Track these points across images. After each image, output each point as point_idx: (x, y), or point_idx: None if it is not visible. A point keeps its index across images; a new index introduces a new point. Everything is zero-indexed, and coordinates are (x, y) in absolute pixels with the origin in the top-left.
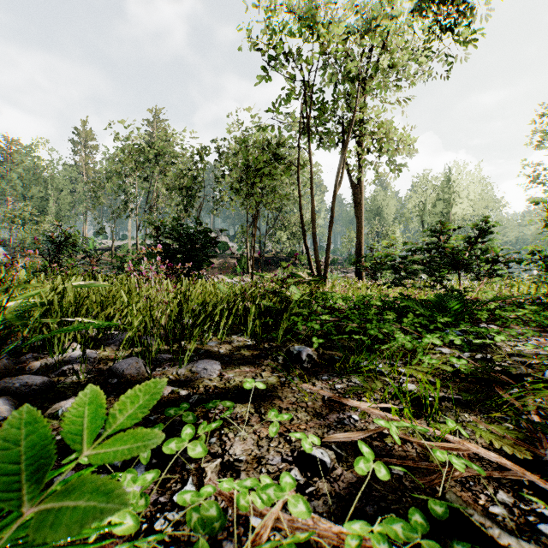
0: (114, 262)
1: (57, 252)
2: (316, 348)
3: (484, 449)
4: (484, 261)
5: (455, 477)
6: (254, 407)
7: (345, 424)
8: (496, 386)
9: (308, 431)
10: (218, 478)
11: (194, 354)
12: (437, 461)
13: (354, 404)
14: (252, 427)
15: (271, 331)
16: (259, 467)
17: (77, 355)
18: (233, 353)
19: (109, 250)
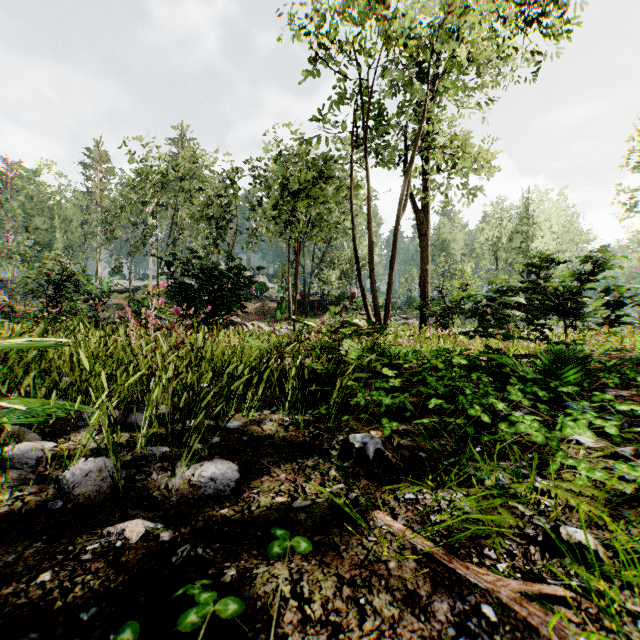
0: (131, 306)
1: (55, 293)
2: (388, 436)
3: None
4: (602, 305)
5: None
6: (290, 576)
7: (472, 633)
8: None
9: None
10: None
11: (202, 445)
12: None
13: (484, 581)
14: None
15: (318, 403)
16: None
17: (10, 455)
18: (262, 442)
19: (126, 292)
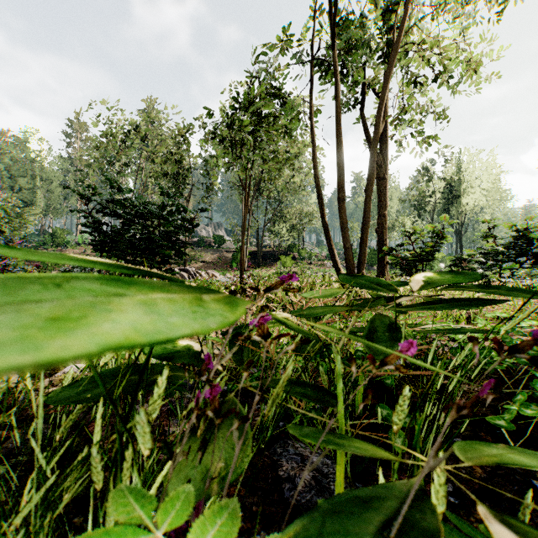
0: None
1: None
2: None
3: None
4: None
5: None
6: None
7: None
8: None
9: None
10: None
11: None
12: None
13: None
14: None
15: None
16: None
17: None
18: None
19: None
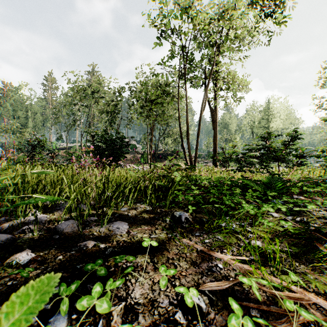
0: (67, 156)
1: (32, 150)
2: (191, 213)
3: (321, 300)
4: (294, 156)
5: (300, 320)
6: (150, 257)
7: (213, 271)
8: (316, 243)
9: (188, 277)
10: (122, 320)
11: (112, 216)
12: (286, 308)
13: (219, 256)
14: (148, 274)
15: (161, 201)
16: (153, 310)
17: (34, 219)
18: (137, 216)
19: (64, 149)
